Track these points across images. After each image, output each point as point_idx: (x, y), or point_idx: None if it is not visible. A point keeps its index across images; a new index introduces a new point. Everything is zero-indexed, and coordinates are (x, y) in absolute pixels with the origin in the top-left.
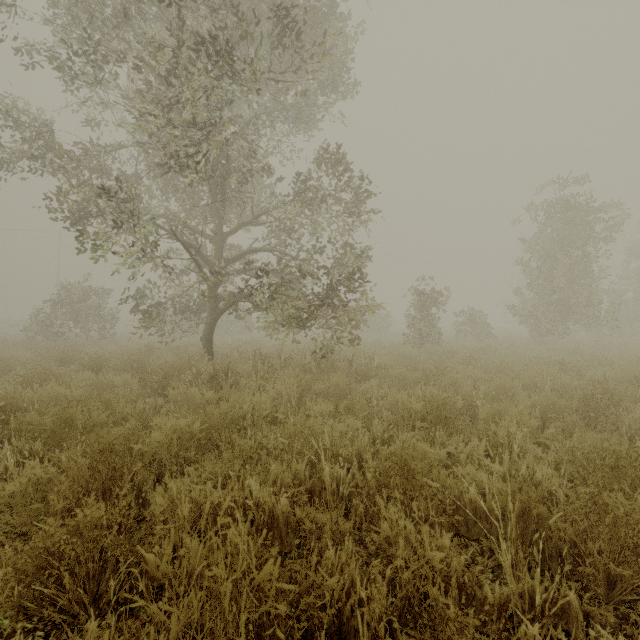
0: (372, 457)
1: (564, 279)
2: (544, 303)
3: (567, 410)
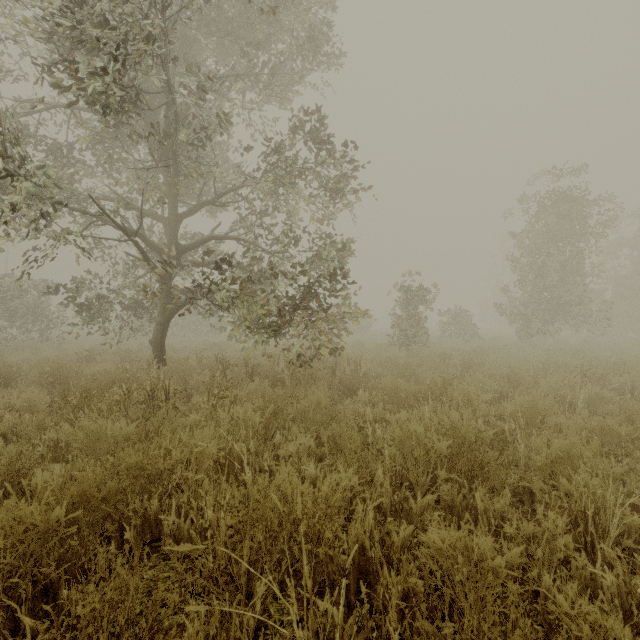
0: (380, 545)
1: (556, 276)
2: (533, 301)
3: (635, 441)
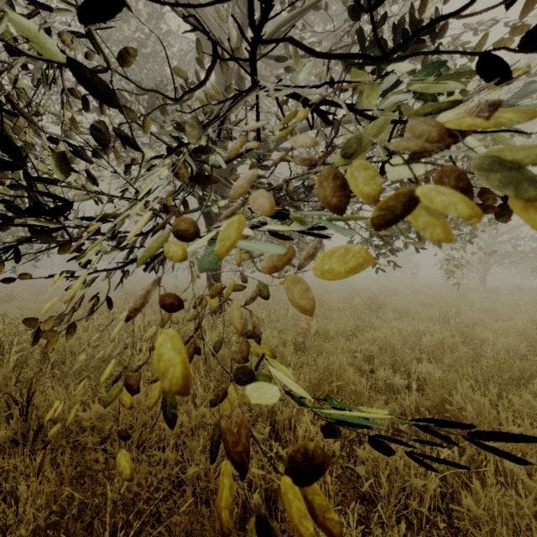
0: None
1: None
2: None
3: None
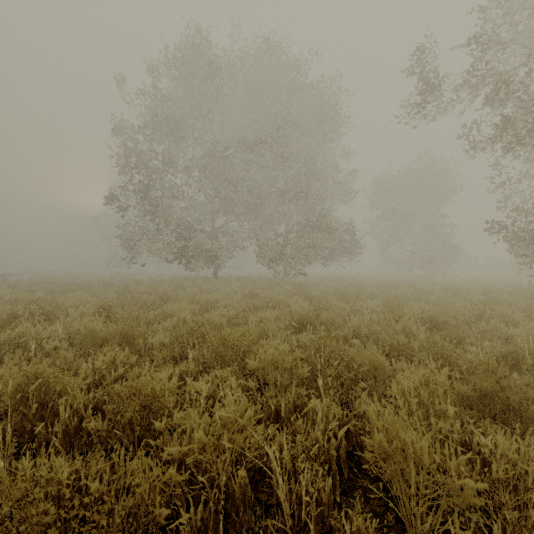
0: None
1: None
2: None
3: None
